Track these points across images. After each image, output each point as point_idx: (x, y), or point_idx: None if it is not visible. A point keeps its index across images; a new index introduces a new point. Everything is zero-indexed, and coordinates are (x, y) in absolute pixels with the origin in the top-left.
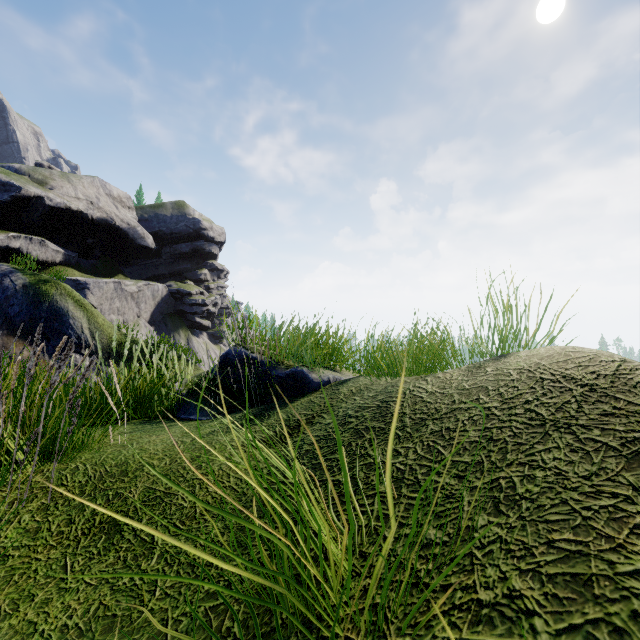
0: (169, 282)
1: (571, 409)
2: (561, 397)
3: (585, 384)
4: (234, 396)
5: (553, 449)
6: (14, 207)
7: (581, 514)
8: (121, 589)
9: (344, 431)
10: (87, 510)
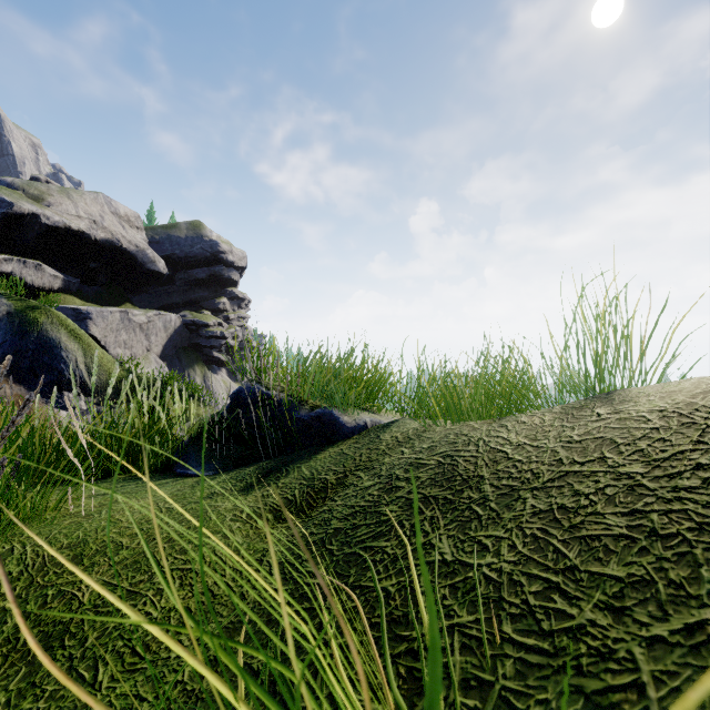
0: (183, 312)
1: None
2: None
3: None
4: (246, 444)
5: None
6: (5, 226)
7: None
8: None
9: (390, 501)
10: (9, 621)
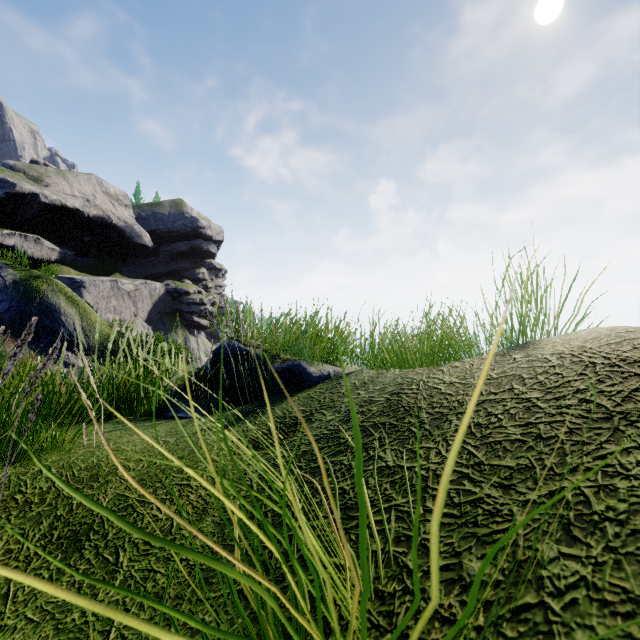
0: (167, 281)
1: None
2: (625, 384)
3: None
4: (227, 393)
5: (632, 450)
6: (8, 204)
7: None
8: (68, 628)
9: (348, 429)
10: (44, 522)
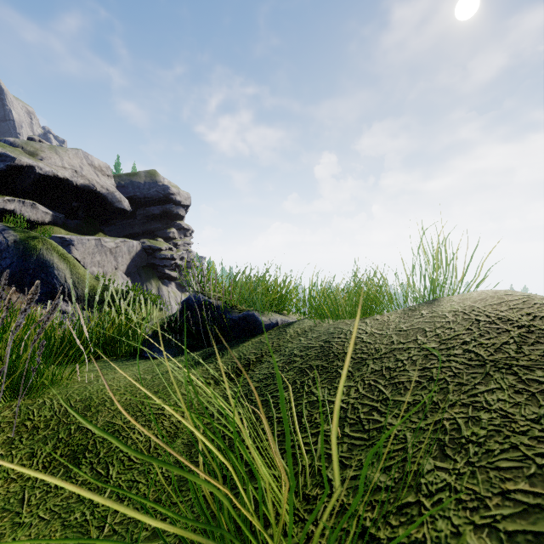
0: (142, 239)
1: (510, 350)
2: (499, 338)
3: (522, 325)
4: (193, 337)
5: (496, 390)
6: (9, 175)
7: (535, 461)
8: (72, 524)
9: (289, 369)
10: (49, 443)
